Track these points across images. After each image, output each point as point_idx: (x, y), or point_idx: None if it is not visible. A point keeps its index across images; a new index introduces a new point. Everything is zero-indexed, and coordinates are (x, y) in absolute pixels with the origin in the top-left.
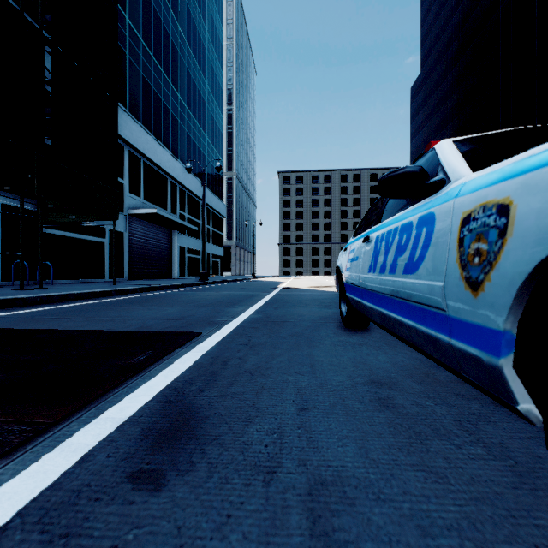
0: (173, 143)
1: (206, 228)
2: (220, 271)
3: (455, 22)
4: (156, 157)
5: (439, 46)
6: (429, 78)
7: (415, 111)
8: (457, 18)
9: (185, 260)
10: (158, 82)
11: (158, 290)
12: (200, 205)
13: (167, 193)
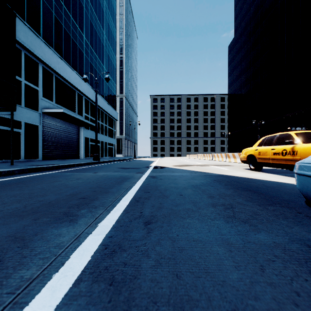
0: (79, 67)
1: (104, 126)
2: (114, 153)
3: (256, 5)
4: (65, 75)
5: (246, 20)
6: (239, 39)
7: (231, 59)
8: (257, 2)
9: (89, 146)
10: (68, 24)
11: (44, 171)
12: (100, 111)
13: (75, 100)
